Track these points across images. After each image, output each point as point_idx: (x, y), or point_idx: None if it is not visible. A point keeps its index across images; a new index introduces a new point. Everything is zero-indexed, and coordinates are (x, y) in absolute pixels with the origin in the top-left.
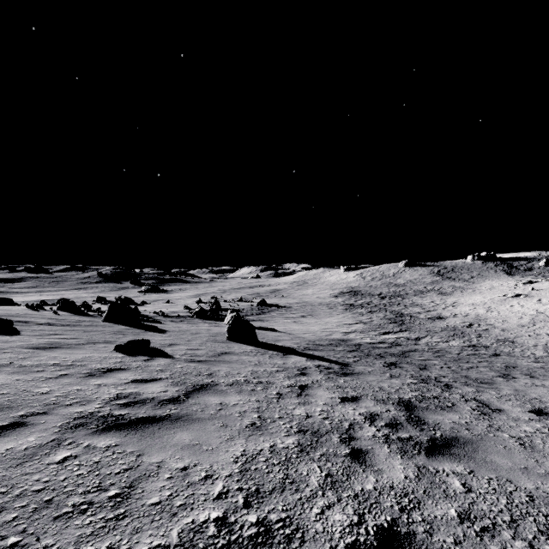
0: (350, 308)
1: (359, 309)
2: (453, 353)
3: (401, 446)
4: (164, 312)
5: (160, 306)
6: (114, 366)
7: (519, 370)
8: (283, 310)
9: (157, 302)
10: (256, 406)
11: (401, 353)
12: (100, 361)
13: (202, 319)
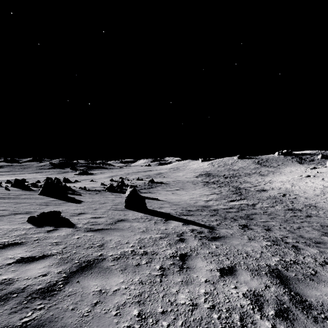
0: (206, 184)
1: (212, 184)
2: (280, 215)
3: None
4: (87, 187)
5: (86, 183)
6: (12, 240)
7: None
8: (164, 185)
9: (85, 180)
10: (137, 291)
11: (246, 216)
12: (4, 234)
13: (111, 192)
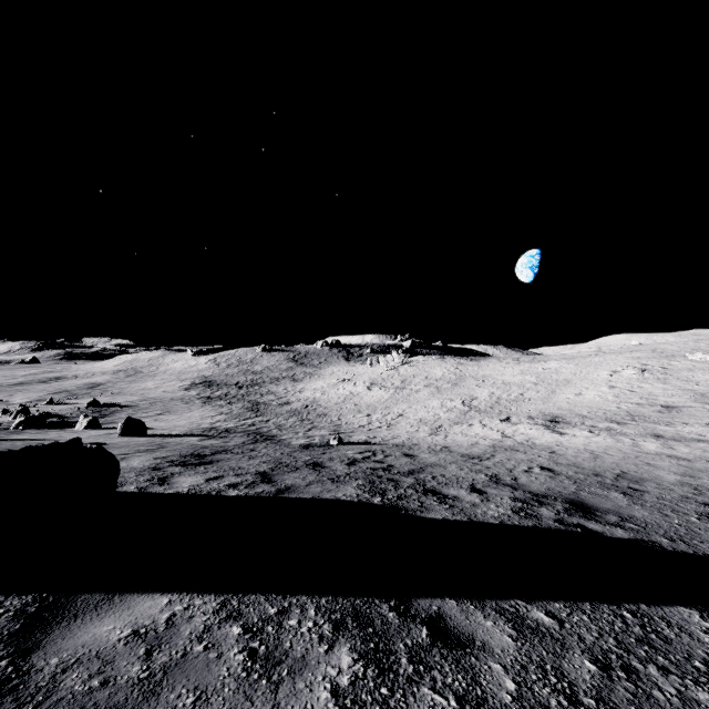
0: (209, 401)
1: (219, 401)
2: (288, 426)
3: (253, 445)
4: None
5: None
6: None
7: (317, 428)
8: (130, 409)
9: None
10: (197, 446)
11: (255, 429)
12: None
13: (36, 429)
